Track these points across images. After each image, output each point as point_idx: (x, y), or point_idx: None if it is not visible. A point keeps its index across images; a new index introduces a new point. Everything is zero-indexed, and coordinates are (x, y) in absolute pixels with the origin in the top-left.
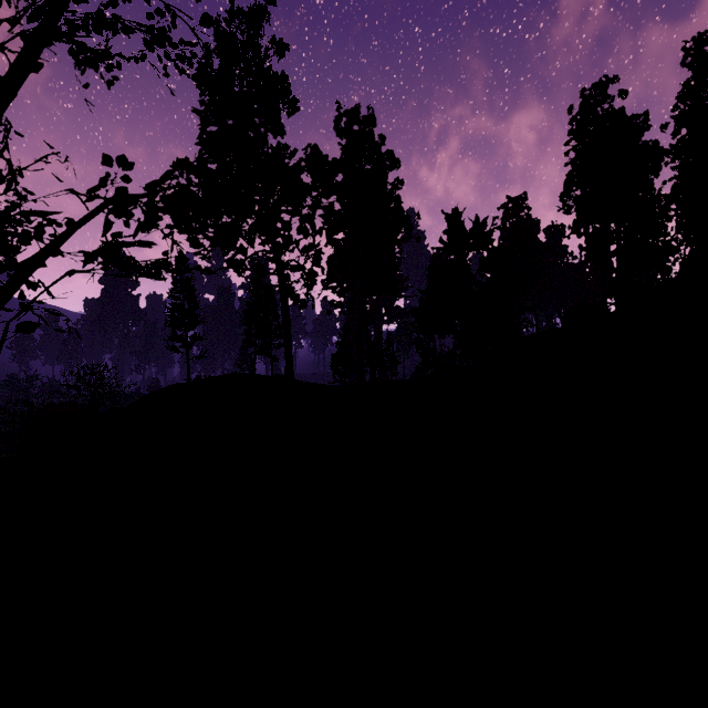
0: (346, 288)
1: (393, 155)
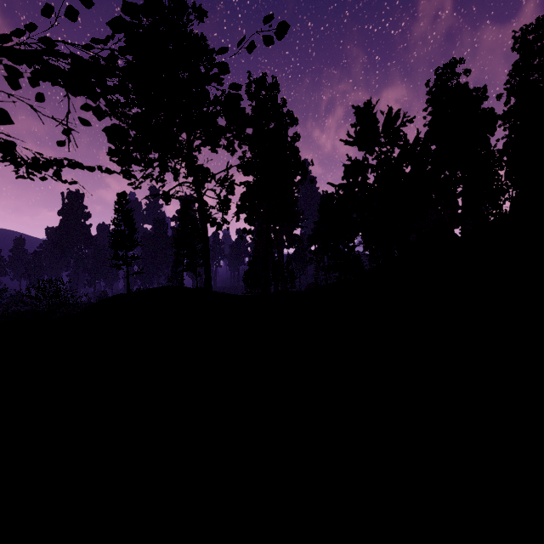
0: (255, 218)
1: (292, 114)
